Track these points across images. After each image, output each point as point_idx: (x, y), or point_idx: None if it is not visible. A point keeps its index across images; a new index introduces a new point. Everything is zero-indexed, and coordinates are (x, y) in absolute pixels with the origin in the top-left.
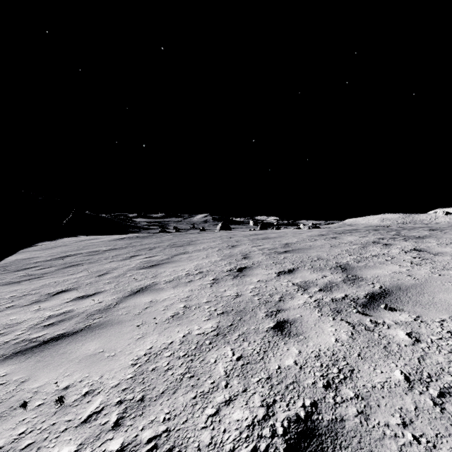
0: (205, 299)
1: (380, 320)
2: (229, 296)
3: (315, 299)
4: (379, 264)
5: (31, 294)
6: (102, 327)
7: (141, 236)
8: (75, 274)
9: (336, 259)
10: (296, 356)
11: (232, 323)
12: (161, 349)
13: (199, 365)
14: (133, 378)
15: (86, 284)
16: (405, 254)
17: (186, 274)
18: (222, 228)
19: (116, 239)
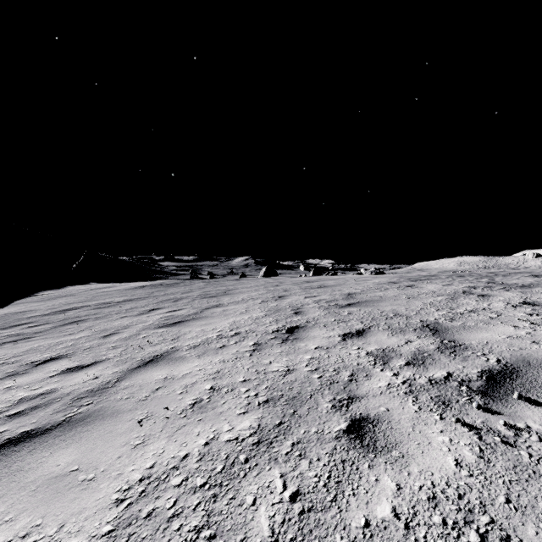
0: (241, 377)
1: (520, 424)
2: (277, 373)
3: (403, 380)
4: (483, 324)
5: (9, 362)
6: (88, 421)
7: (166, 284)
8: (75, 334)
9: (420, 316)
10: (393, 496)
11: (280, 419)
12: (167, 469)
13: (226, 509)
14: (111, 535)
15: (84, 350)
16: (514, 309)
17: (217, 336)
18: (266, 274)
19: (135, 288)
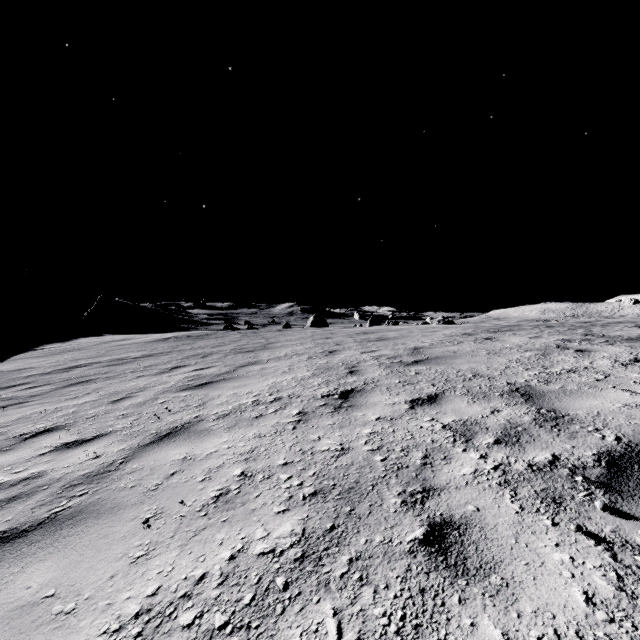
0: (281, 458)
1: None
2: (327, 453)
3: (495, 465)
4: (588, 387)
5: None
6: (78, 520)
7: (195, 336)
8: (78, 398)
9: (506, 376)
10: None
11: (333, 522)
12: (176, 598)
13: None
14: None
15: (87, 419)
16: (625, 369)
17: (253, 401)
18: (314, 323)
19: (157, 340)
